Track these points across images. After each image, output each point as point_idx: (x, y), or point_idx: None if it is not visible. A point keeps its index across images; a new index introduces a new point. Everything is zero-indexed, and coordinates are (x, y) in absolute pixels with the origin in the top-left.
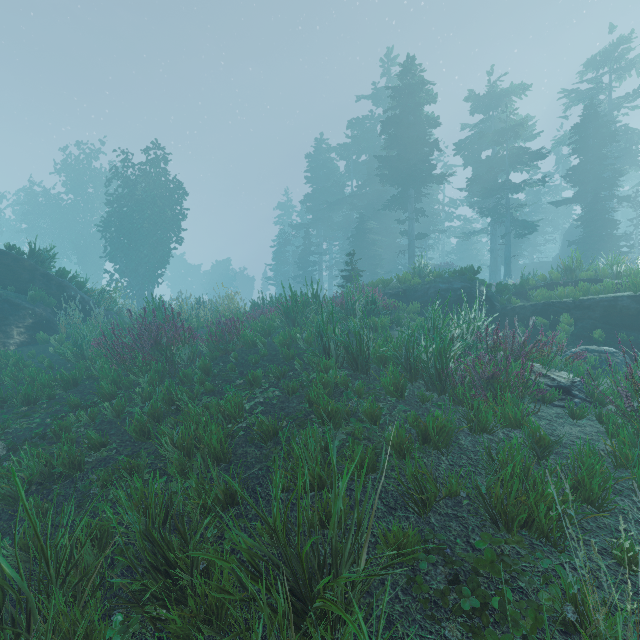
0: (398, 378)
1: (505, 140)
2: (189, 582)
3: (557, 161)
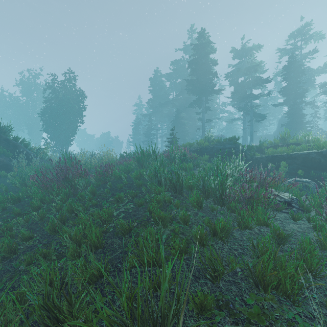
0: (199, 198)
1: (250, 73)
2: None
3: (275, 84)
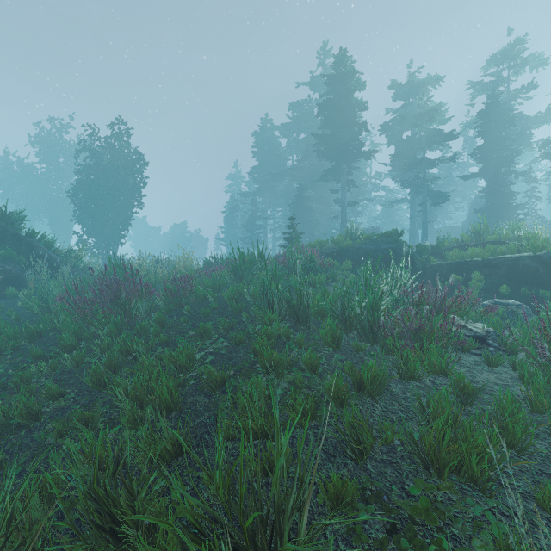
0: (335, 330)
1: (422, 123)
2: (135, 537)
3: (465, 142)
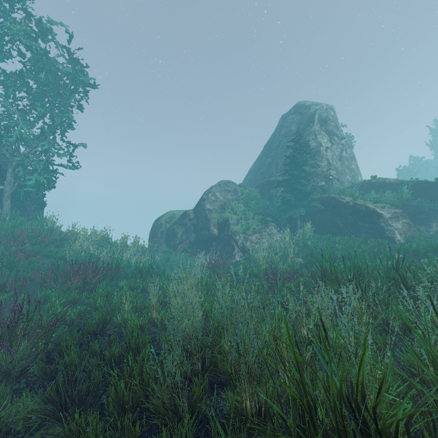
0: None
1: None
2: None
3: None
